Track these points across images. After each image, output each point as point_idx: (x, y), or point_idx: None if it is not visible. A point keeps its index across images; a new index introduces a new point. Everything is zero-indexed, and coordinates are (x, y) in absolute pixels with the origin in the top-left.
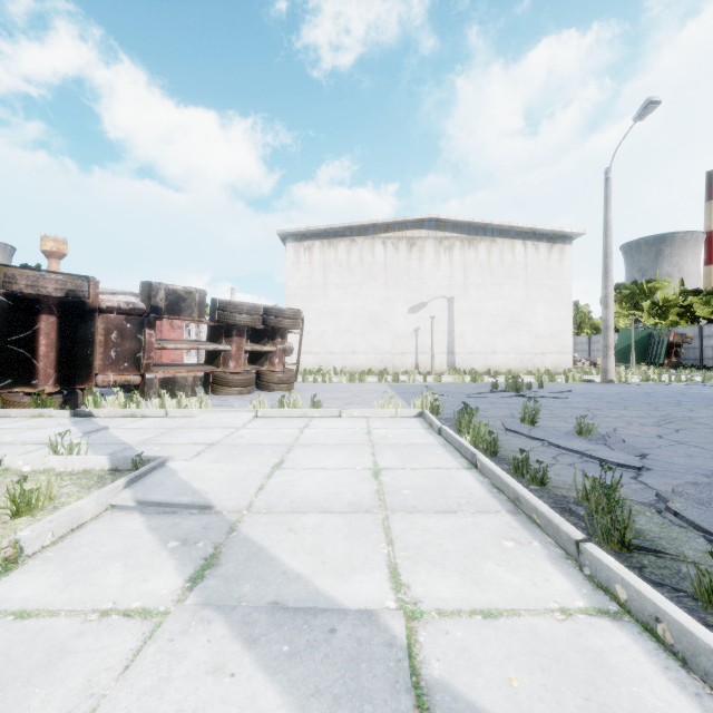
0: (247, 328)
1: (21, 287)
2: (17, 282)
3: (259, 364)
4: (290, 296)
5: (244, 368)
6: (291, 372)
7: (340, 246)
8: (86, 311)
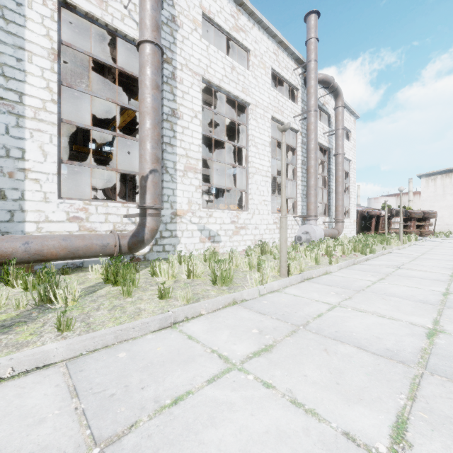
0: (416, 218)
1: (372, 214)
2: (372, 213)
3: (418, 229)
4: (423, 201)
5: (414, 230)
6: (432, 231)
7: (452, 176)
8: (378, 217)
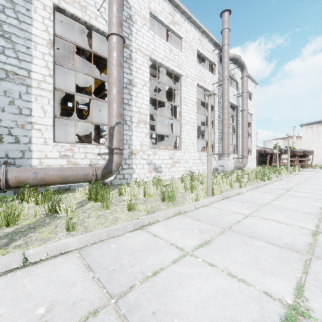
0: (298, 155)
1: (268, 152)
2: (267, 151)
3: (300, 163)
4: (303, 143)
5: (297, 163)
6: (310, 164)
7: None
8: (272, 154)
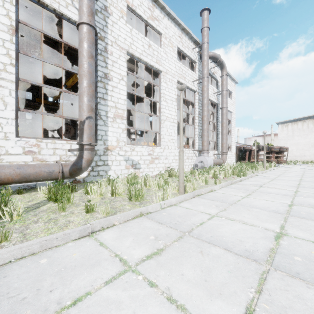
0: (275, 151)
1: (246, 148)
2: (246, 148)
3: (276, 159)
4: (279, 140)
5: (274, 159)
6: (285, 160)
7: (299, 123)
8: (250, 150)
